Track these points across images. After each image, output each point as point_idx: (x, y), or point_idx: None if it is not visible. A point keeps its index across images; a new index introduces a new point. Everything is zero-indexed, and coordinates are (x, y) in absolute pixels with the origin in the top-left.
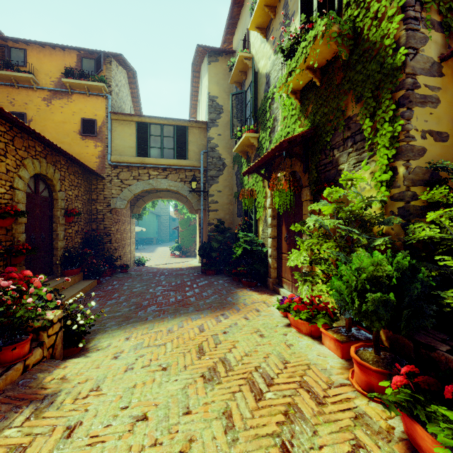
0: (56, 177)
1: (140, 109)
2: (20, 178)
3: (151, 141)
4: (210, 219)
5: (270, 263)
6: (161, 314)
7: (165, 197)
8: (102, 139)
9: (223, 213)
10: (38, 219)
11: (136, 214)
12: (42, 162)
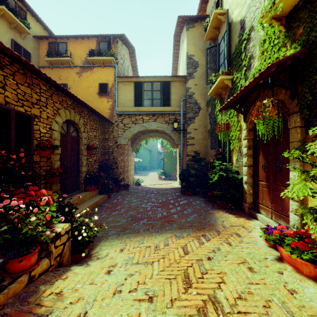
0: (81, 122)
1: (137, 75)
2: (56, 122)
3: (144, 94)
4: (188, 151)
5: (245, 189)
6: (150, 228)
7: (154, 136)
8: (112, 96)
9: (198, 146)
10: (69, 151)
11: (134, 149)
12: (71, 112)
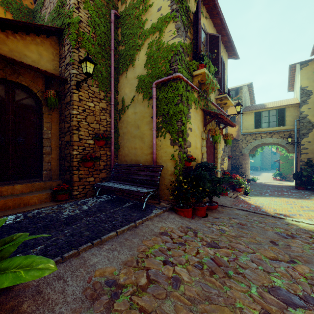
0: None
1: (253, 97)
2: None
3: (262, 120)
4: (301, 158)
5: None
6: (271, 196)
7: (269, 144)
8: (238, 124)
9: (312, 155)
10: None
11: (251, 154)
12: None
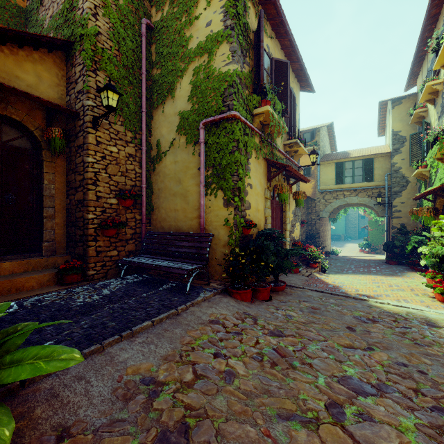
0: None
1: (334, 142)
2: None
3: (345, 173)
4: (393, 224)
5: None
6: (355, 273)
7: (354, 205)
8: (314, 177)
9: (406, 219)
10: None
11: (331, 218)
12: None
